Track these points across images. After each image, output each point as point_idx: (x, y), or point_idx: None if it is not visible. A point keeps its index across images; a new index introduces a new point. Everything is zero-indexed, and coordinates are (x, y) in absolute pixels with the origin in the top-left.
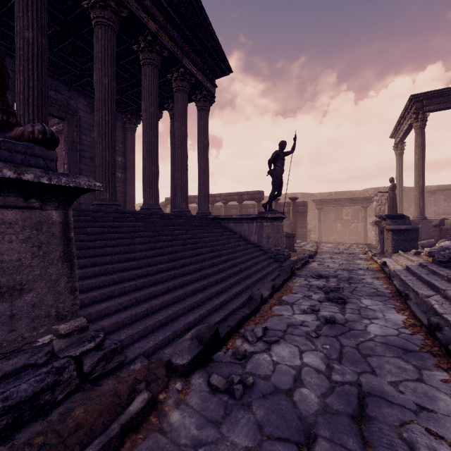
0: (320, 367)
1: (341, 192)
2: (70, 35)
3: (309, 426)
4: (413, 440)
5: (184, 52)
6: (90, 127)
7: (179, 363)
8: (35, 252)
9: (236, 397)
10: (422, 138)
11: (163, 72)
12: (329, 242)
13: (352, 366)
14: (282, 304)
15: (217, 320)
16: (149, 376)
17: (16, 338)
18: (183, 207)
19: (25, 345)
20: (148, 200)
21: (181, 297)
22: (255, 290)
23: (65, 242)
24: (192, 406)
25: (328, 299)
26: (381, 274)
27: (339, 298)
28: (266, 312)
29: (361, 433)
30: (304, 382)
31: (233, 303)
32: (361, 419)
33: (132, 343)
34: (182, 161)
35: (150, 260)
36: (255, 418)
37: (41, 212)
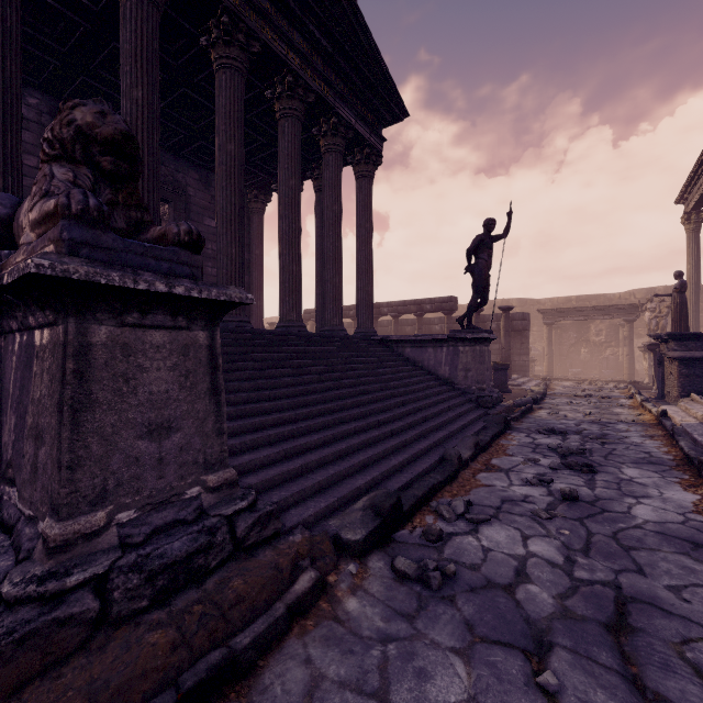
0: (555, 559)
1: (587, 296)
2: (181, 84)
3: (540, 632)
4: (701, 663)
5: (337, 93)
6: (203, 210)
7: (351, 539)
8: (182, 383)
9: (433, 587)
10: None
11: (307, 126)
12: (566, 379)
13: (606, 561)
14: (492, 471)
15: (397, 487)
16: (314, 552)
17: (165, 487)
18: (336, 324)
19: (174, 497)
20: (287, 314)
21: (344, 453)
22: (450, 448)
23: (212, 371)
24: (373, 594)
25: (565, 465)
26: (658, 430)
27: (584, 465)
28: (467, 481)
29: (619, 647)
30: (530, 577)
31: (418, 465)
32: (619, 630)
33: (286, 509)
34: (335, 255)
35: (298, 400)
36: (462, 616)
37: (188, 333)
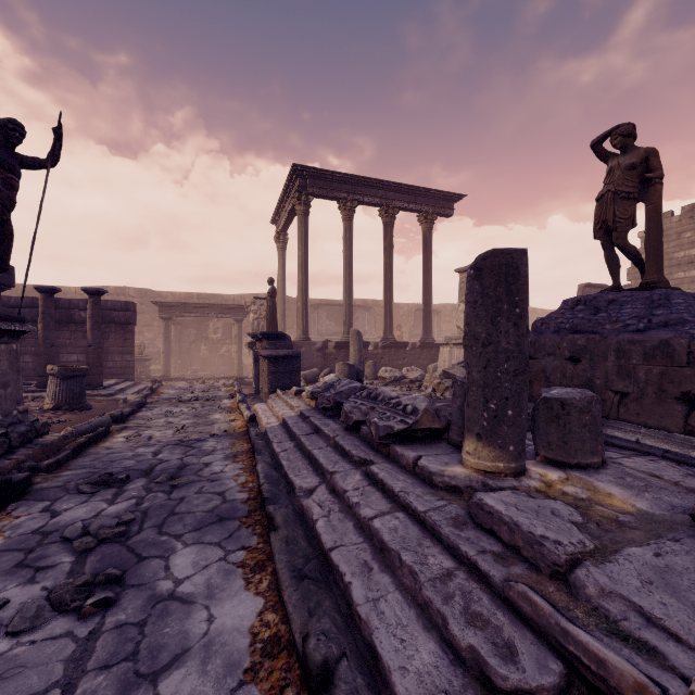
0: None
1: (208, 294)
2: None
3: None
4: None
5: None
6: None
7: None
8: None
9: None
10: (306, 229)
11: None
12: (182, 379)
13: None
14: None
15: None
16: None
17: None
18: None
19: None
20: None
21: None
22: None
23: None
24: None
25: (54, 604)
26: (244, 443)
27: (103, 579)
28: None
29: None
30: None
31: None
32: None
33: None
34: None
35: None
36: None
37: None
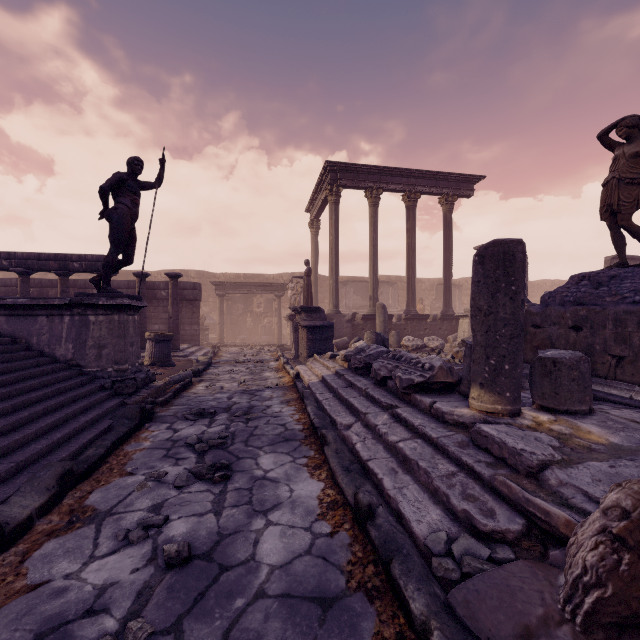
0: None
1: (252, 274)
2: None
3: None
4: None
5: None
6: None
7: None
8: None
9: None
10: (337, 216)
11: None
12: (234, 345)
13: None
14: (76, 526)
15: None
16: None
17: None
18: None
19: None
20: None
21: None
22: None
23: None
24: None
25: (196, 475)
26: (293, 393)
27: (220, 466)
28: None
29: None
30: None
31: None
32: None
33: None
34: None
35: None
36: None
37: None
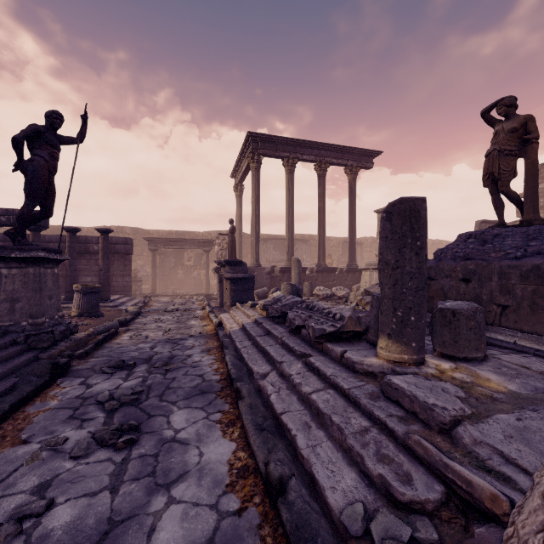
0: None
1: (183, 231)
2: None
3: None
4: None
5: None
6: None
7: None
8: None
9: None
10: (258, 181)
11: None
12: (165, 295)
13: None
14: None
15: None
16: None
17: None
18: None
19: None
20: None
21: None
22: None
23: None
24: None
25: (98, 441)
26: (215, 342)
27: (127, 427)
28: None
29: None
30: None
31: None
32: None
33: None
34: None
35: None
36: None
37: None
